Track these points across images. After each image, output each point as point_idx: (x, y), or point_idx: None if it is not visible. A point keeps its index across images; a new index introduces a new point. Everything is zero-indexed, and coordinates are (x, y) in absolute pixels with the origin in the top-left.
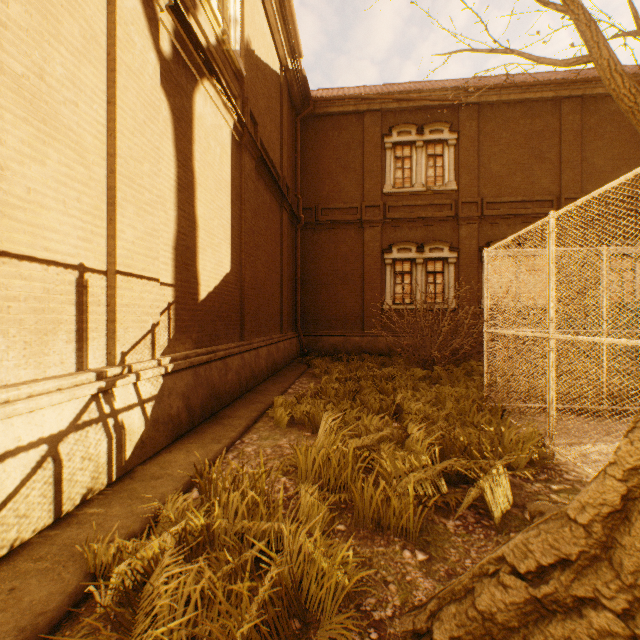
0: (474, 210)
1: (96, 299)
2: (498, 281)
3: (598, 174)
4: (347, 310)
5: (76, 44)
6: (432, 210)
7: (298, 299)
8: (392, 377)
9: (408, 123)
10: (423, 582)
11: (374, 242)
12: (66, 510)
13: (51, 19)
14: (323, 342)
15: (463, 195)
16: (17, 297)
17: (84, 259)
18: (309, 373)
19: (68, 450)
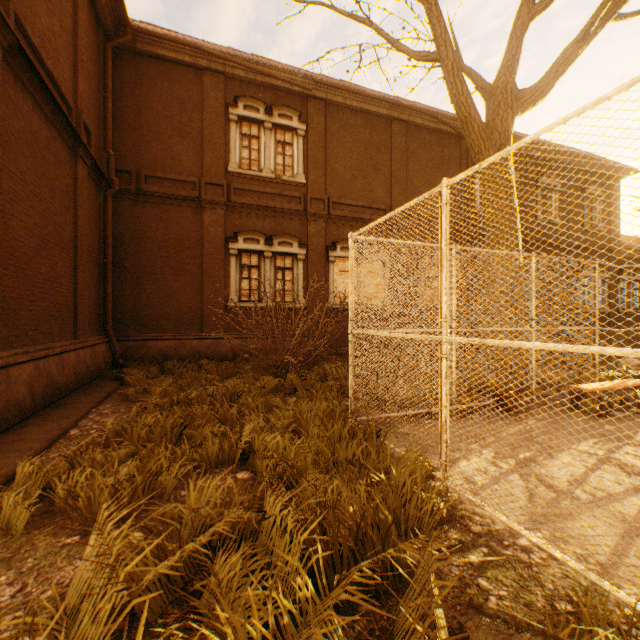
0: (322, 208)
1: None
2: (343, 281)
3: (418, 193)
4: (182, 307)
5: None
6: (282, 201)
7: (109, 291)
8: (238, 394)
9: (256, 98)
10: None
11: (217, 227)
12: None
13: None
14: (148, 348)
15: (312, 190)
16: None
17: None
18: (120, 394)
19: None
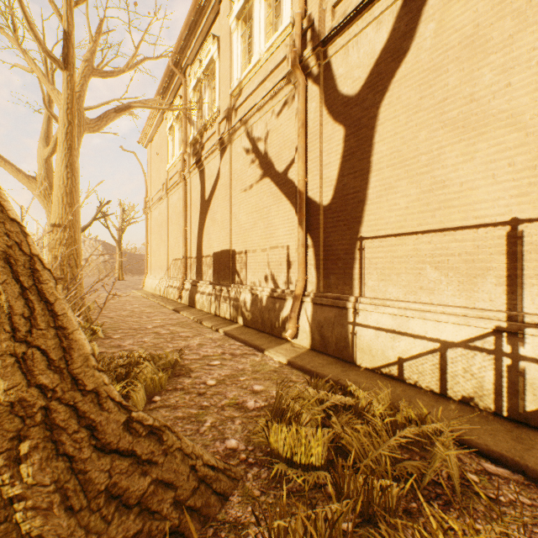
0: None
1: (535, 247)
2: None
3: None
4: None
5: (506, 35)
6: None
7: None
8: None
9: None
10: (236, 511)
11: None
12: (449, 394)
13: (479, 50)
14: None
15: None
16: (453, 254)
17: (517, 213)
18: None
19: (453, 356)
